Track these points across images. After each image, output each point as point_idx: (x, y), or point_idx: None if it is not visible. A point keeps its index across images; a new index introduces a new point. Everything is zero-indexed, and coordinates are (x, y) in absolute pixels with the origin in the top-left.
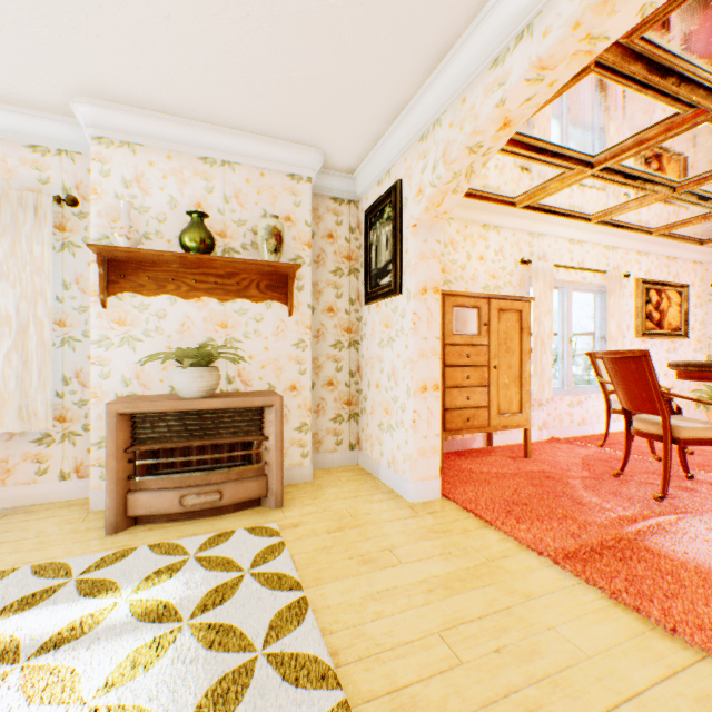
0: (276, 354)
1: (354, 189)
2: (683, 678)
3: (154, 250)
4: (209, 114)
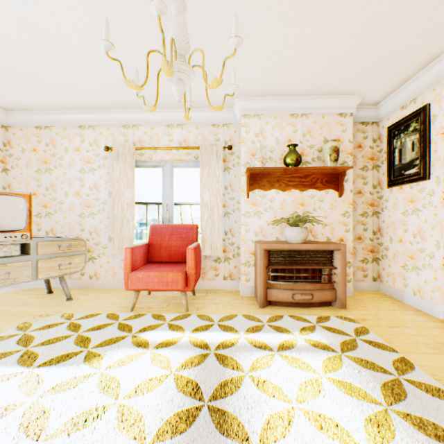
0: (330, 220)
1: (376, 114)
2: None
3: (275, 167)
4: (299, 90)
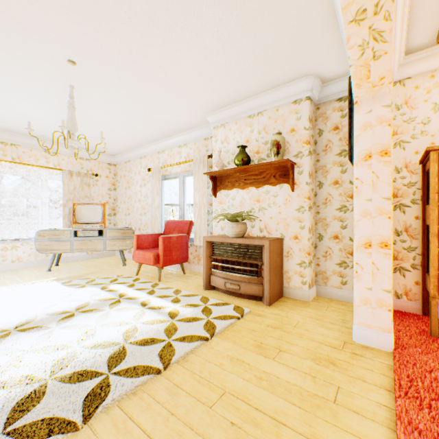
0: (285, 216)
1: None
2: None
3: (222, 170)
4: (244, 94)
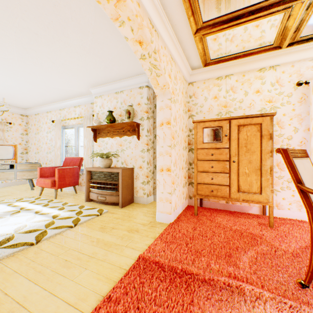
0: (135, 154)
1: None
2: (70, 308)
3: (97, 125)
4: (111, 79)
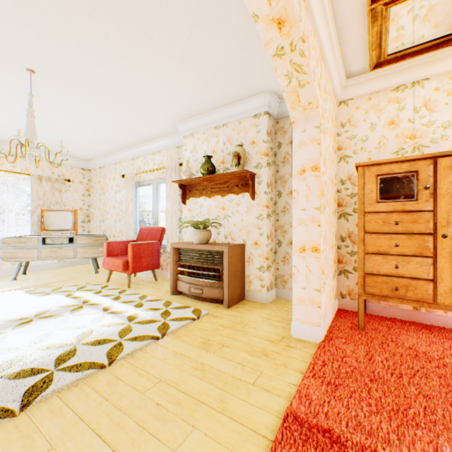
0: (247, 223)
1: None
2: None
3: (188, 179)
4: (209, 106)
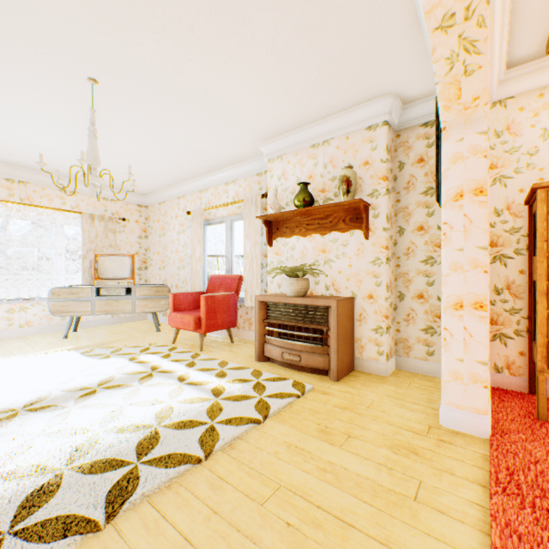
0: (357, 269)
1: None
2: None
3: (278, 213)
4: (306, 118)
